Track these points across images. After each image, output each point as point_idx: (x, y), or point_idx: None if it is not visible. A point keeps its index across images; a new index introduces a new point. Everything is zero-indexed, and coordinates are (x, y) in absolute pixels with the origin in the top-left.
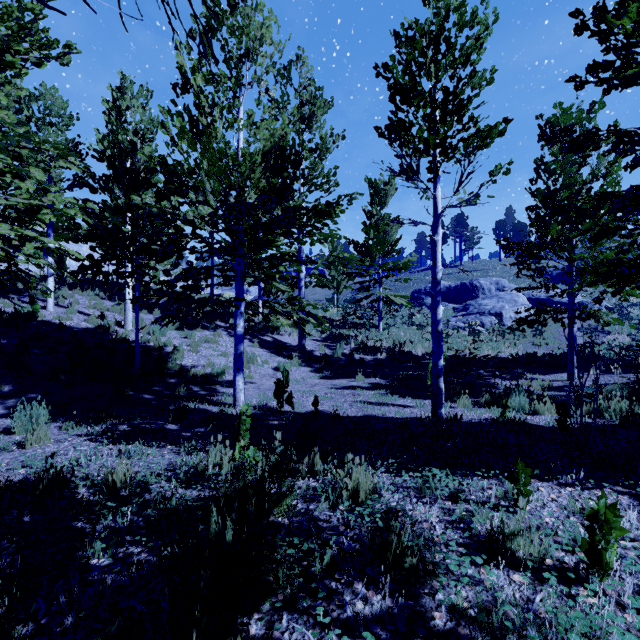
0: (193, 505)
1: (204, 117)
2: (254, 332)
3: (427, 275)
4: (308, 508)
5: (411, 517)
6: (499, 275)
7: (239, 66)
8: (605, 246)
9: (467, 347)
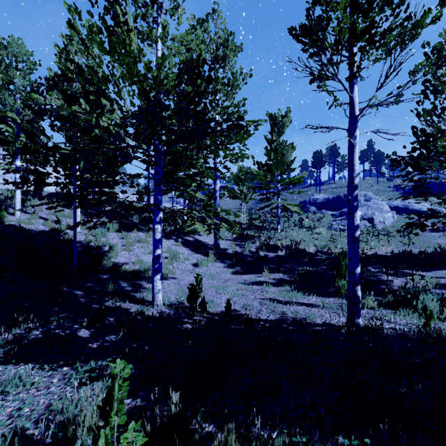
0: None
1: (119, 27)
2: (179, 233)
3: (309, 190)
4: None
5: None
6: (364, 190)
7: None
8: None
9: None
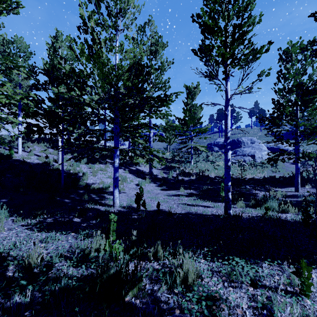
0: (76, 285)
1: (95, 45)
2: (126, 165)
3: (214, 136)
4: (153, 289)
5: (228, 306)
6: (251, 136)
7: (116, 18)
8: (316, 119)
9: (237, 173)
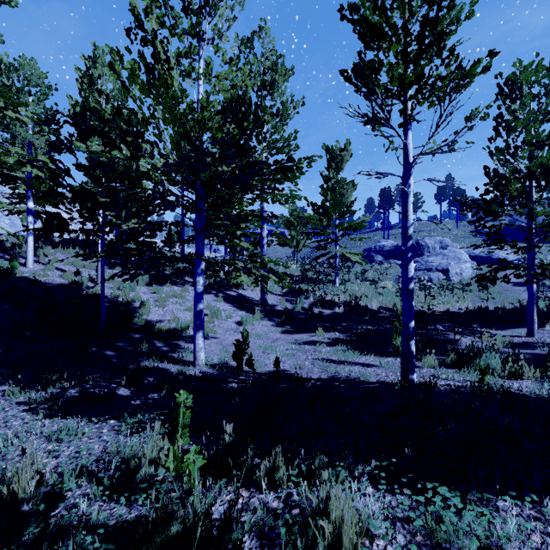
0: (100, 549)
1: (160, 65)
2: (220, 287)
3: (375, 235)
4: None
5: None
6: (440, 235)
7: (198, 15)
8: None
9: (418, 301)
